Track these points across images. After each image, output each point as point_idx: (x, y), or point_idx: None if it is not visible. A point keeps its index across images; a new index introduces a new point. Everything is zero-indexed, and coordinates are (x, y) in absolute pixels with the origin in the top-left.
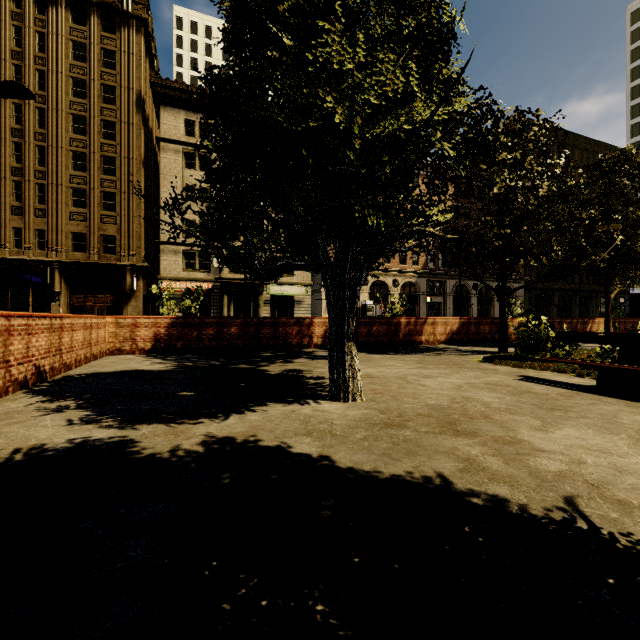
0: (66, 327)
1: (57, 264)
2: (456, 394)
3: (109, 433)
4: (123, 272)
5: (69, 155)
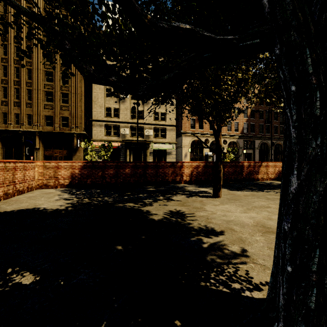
0: None
1: (37, 133)
2: None
3: None
4: (72, 137)
5: (44, 73)
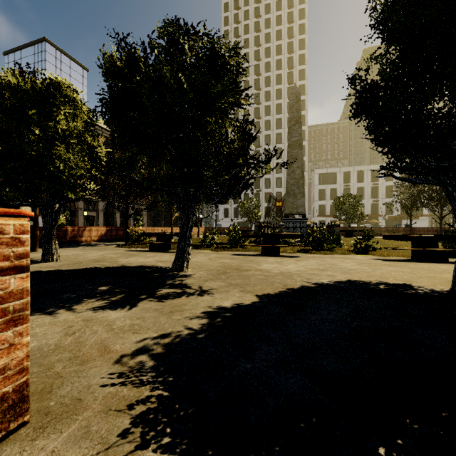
0: None
1: None
2: (101, 256)
3: None
4: None
5: None
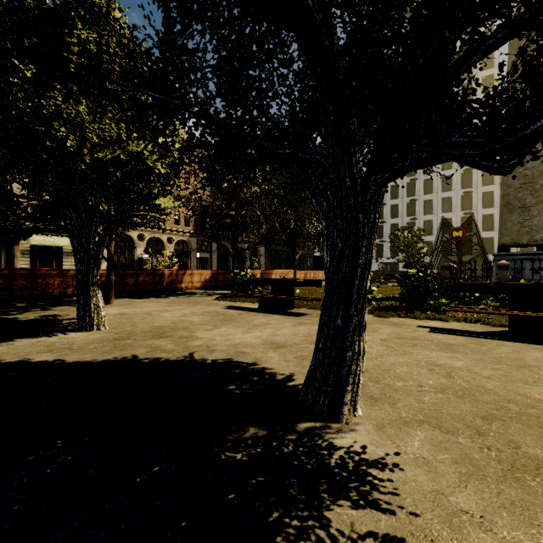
0: None
1: None
2: (178, 319)
3: None
4: None
5: None
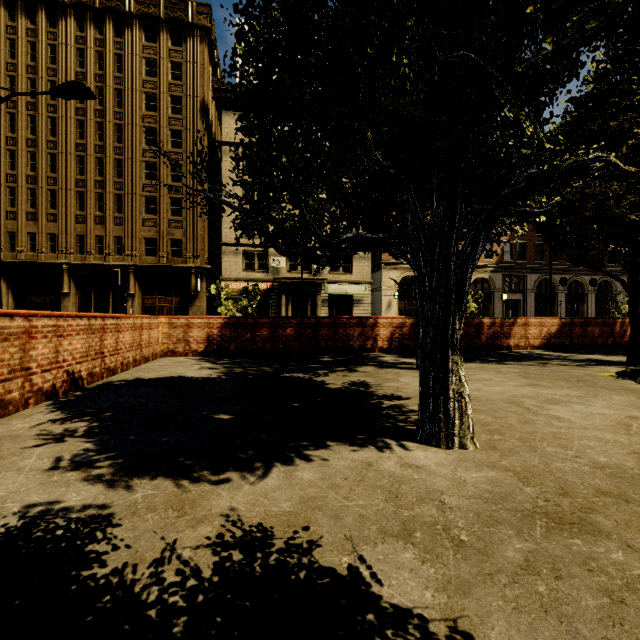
0: (110, 328)
1: (132, 268)
2: (633, 442)
3: (88, 495)
4: (188, 274)
5: (142, 166)
